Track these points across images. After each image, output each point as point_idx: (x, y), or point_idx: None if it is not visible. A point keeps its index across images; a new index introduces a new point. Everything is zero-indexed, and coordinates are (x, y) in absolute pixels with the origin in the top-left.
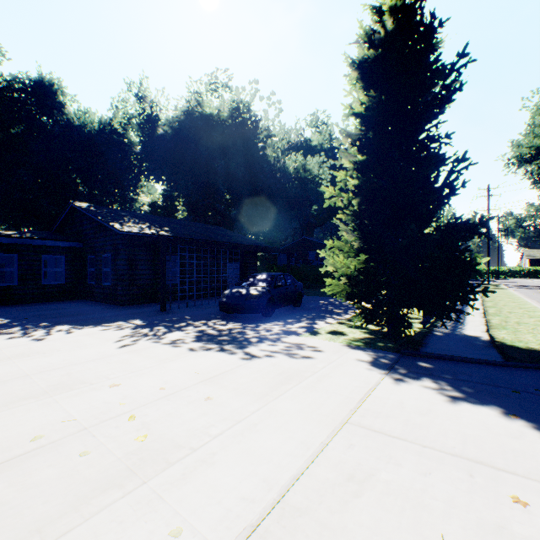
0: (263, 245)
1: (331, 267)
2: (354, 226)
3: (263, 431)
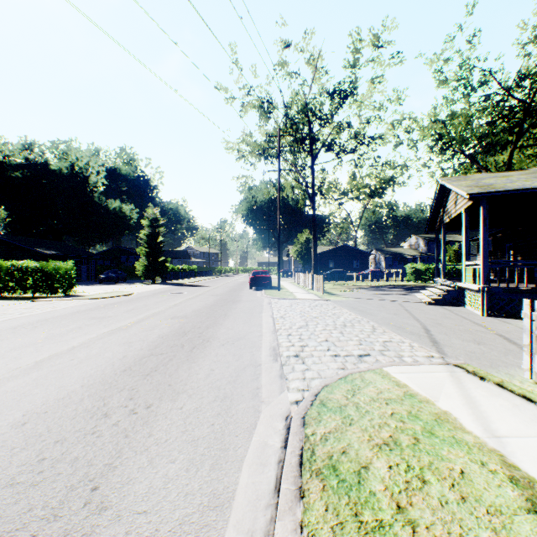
0: (101, 256)
1: (138, 268)
2: (145, 258)
3: (131, 286)
